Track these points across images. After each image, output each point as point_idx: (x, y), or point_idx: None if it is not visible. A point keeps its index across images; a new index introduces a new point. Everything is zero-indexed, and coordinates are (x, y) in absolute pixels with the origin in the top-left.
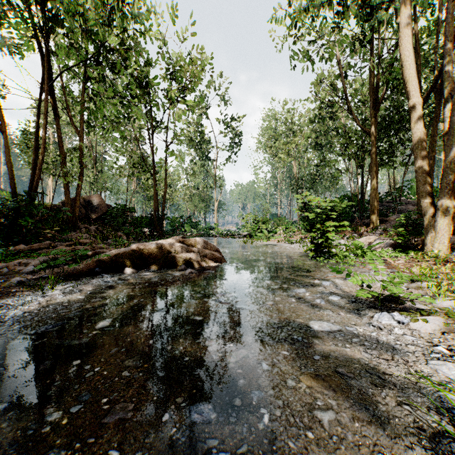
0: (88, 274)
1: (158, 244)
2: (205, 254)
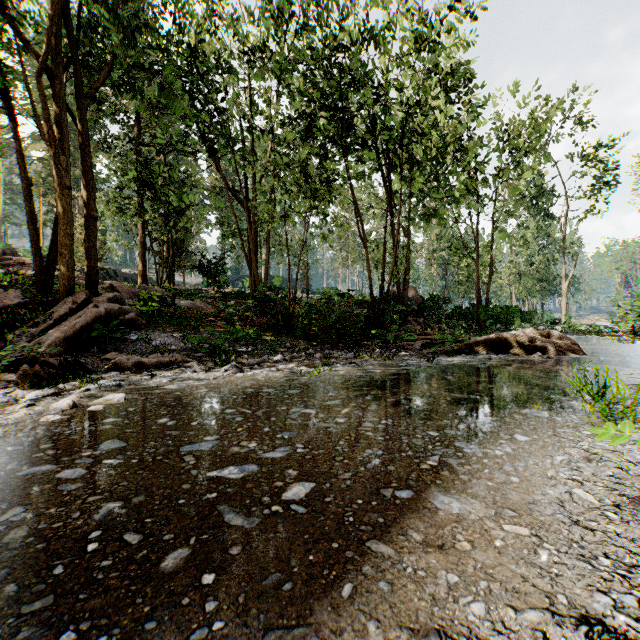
0: (460, 353)
1: (513, 334)
2: (560, 345)
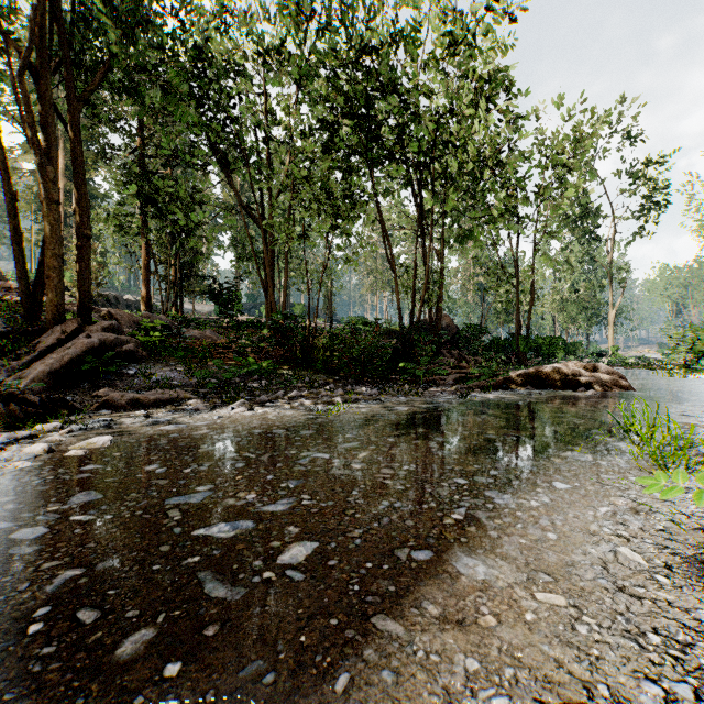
0: (497, 389)
1: (555, 367)
2: (606, 379)
